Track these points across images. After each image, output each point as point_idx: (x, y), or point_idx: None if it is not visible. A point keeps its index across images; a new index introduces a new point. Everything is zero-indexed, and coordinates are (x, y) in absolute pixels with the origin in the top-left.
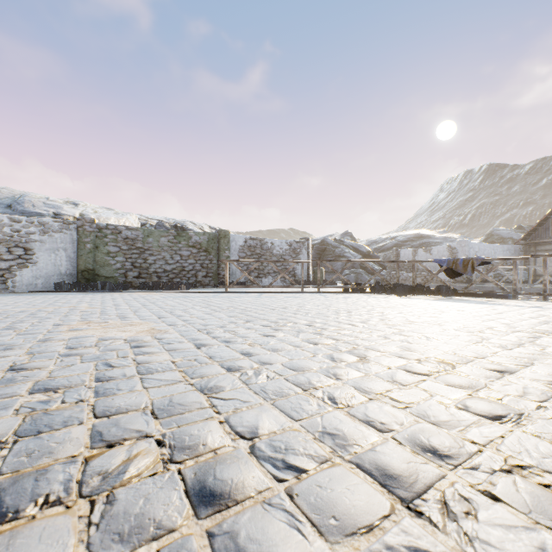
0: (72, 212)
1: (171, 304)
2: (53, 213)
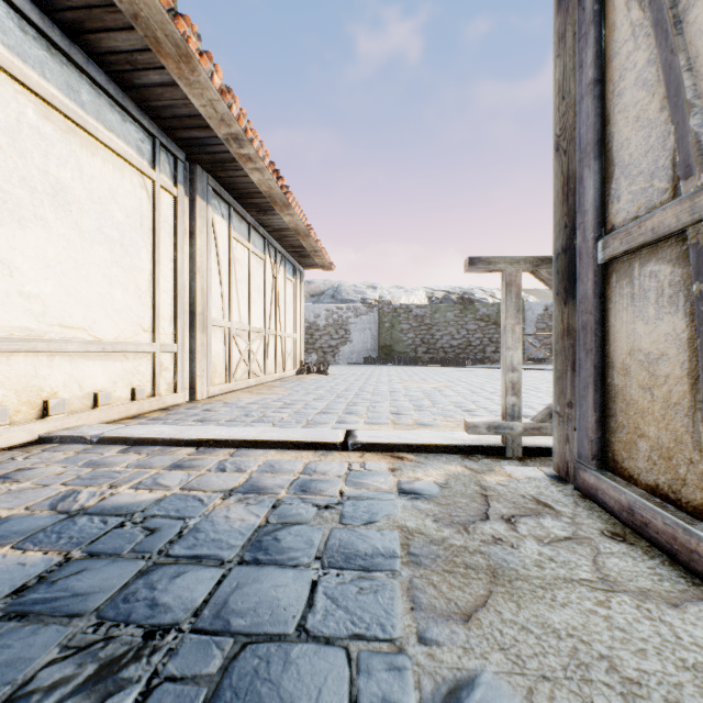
0: (373, 296)
1: (457, 375)
2: (361, 299)
